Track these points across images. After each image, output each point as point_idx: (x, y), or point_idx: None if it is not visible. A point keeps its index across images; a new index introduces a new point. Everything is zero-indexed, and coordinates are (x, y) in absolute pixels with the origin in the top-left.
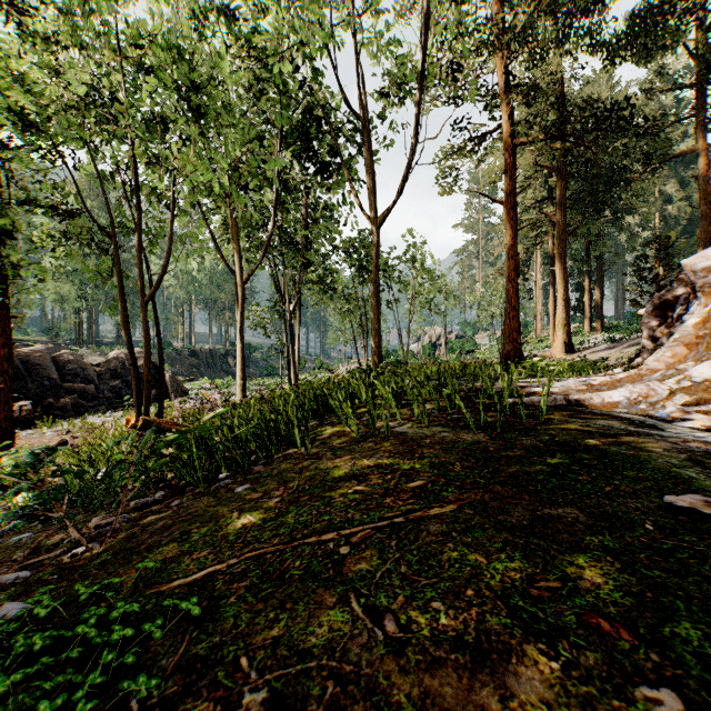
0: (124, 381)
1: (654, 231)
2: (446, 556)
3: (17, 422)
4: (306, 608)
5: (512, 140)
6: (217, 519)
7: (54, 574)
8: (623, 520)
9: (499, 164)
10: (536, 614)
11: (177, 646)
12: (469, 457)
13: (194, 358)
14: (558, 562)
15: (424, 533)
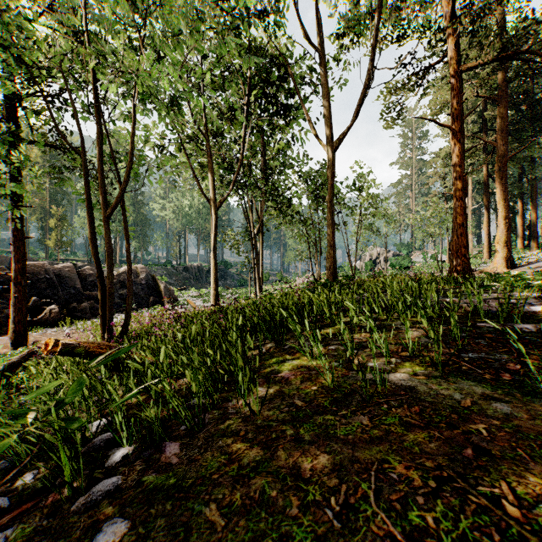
0: None
1: None
2: None
3: (46, 322)
4: None
5: (460, 67)
6: None
7: None
8: None
9: (440, 99)
10: None
11: None
12: None
13: (186, 272)
14: None
15: None
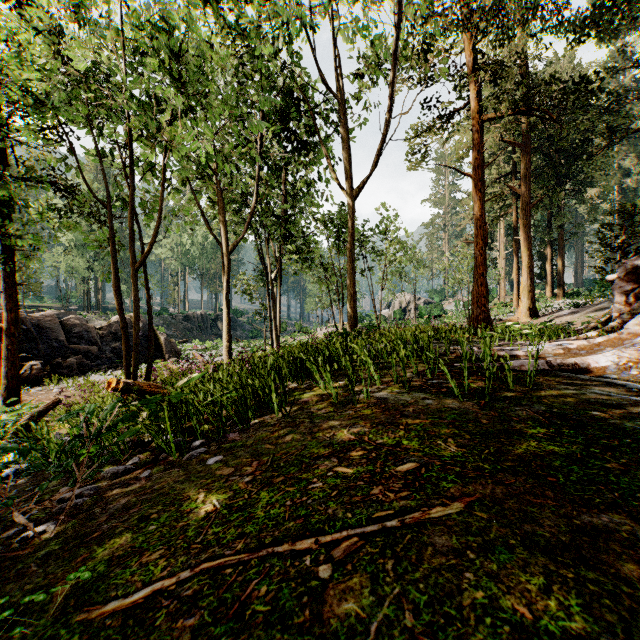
0: None
1: (613, 203)
2: (467, 597)
3: (27, 380)
4: None
5: (480, 116)
6: (180, 501)
7: None
8: None
9: (466, 141)
10: None
11: None
12: (461, 431)
13: (188, 322)
14: None
15: (429, 550)
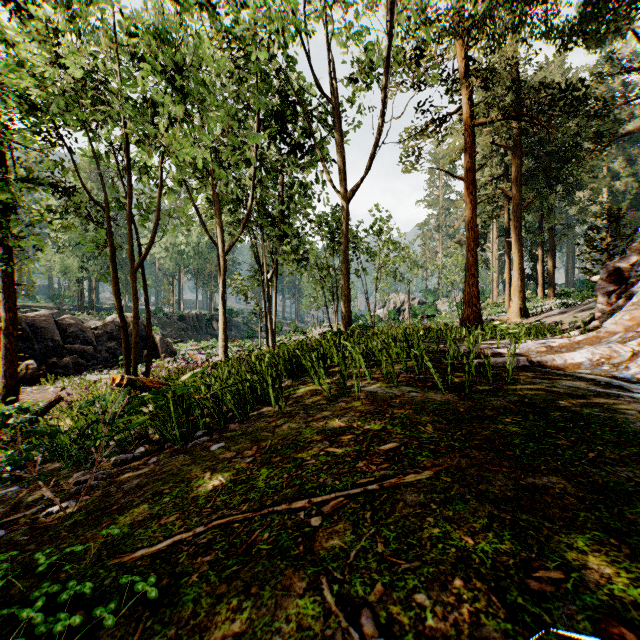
0: (120, 343)
1: (603, 205)
2: (426, 532)
3: (23, 379)
4: (272, 594)
5: (472, 121)
6: (189, 479)
7: (26, 535)
8: (617, 492)
9: (459, 144)
10: (541, 617)
11: (128, 637)
12: (440, 418)
13: (183, 322)
14: (554, 545)
15: (401, 504)
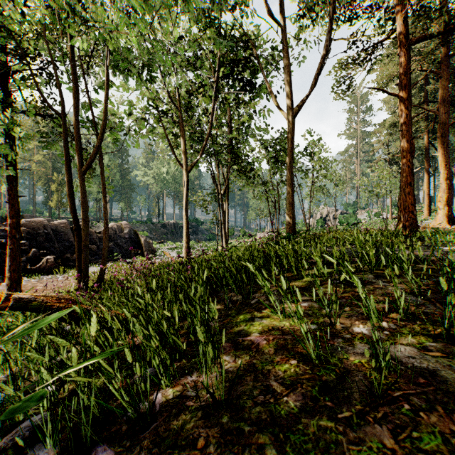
0: (116, 243)
1: None
2: None
3: (43, 270)
4: None
5: (408, 41)
6: None
7: None
8: None
9: (386, 73)
10: None
11: None
12: None
13: (164, 228)
14: None
15: None
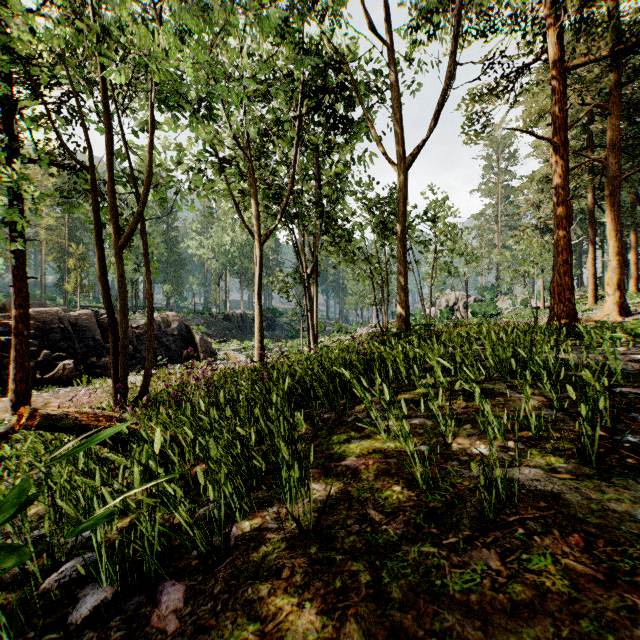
0: (160, 342)
1: None
2: None
3: (59, 380)
4: None
5: (563, 65)
6: None
7: None
8: None
9: (535, 108)
10: None
11: None
12: None
13: (228, 321)
14: None
15: None
